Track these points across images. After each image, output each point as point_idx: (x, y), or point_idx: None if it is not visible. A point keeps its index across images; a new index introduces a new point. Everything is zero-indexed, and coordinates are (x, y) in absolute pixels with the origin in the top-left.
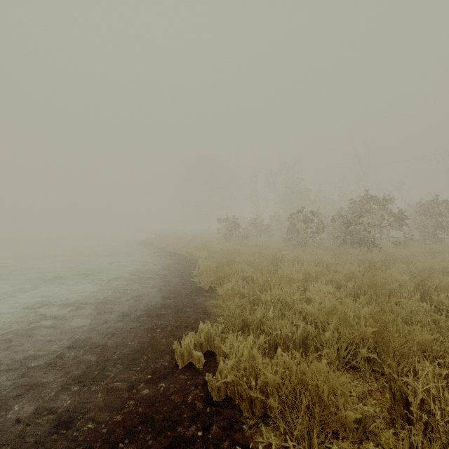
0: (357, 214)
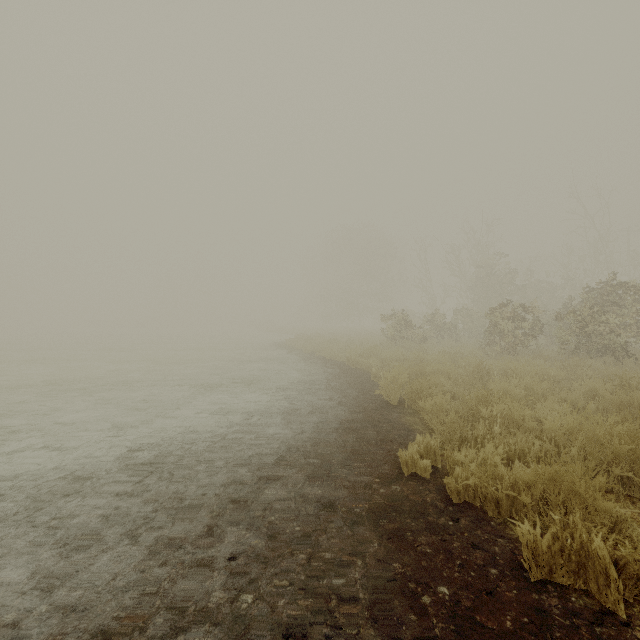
0: (598, 309)
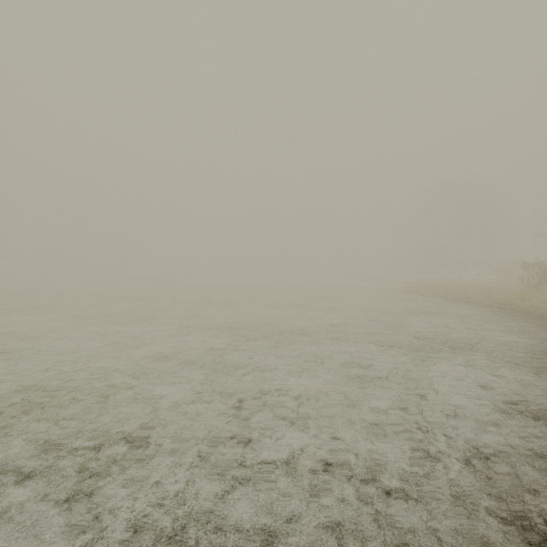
0: None
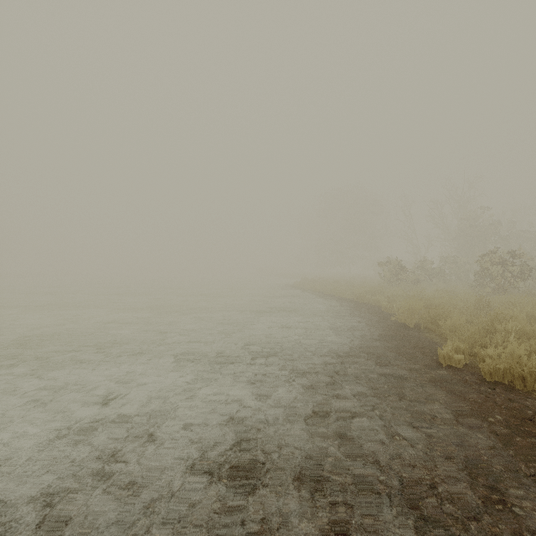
0: None
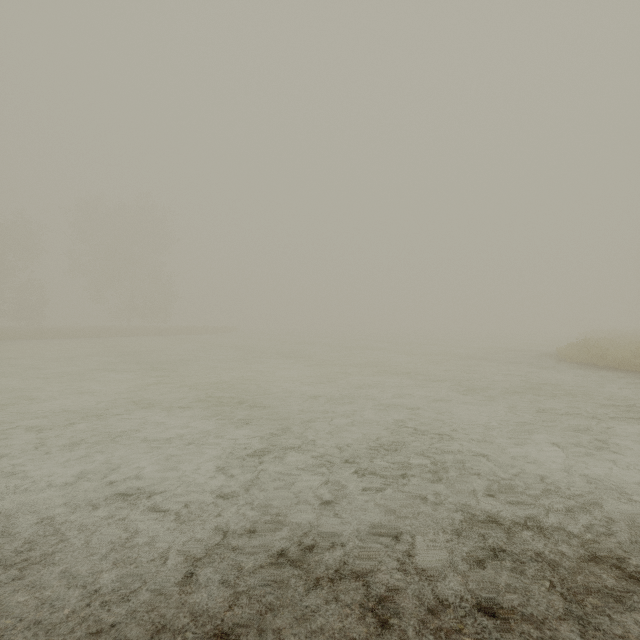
0: None
